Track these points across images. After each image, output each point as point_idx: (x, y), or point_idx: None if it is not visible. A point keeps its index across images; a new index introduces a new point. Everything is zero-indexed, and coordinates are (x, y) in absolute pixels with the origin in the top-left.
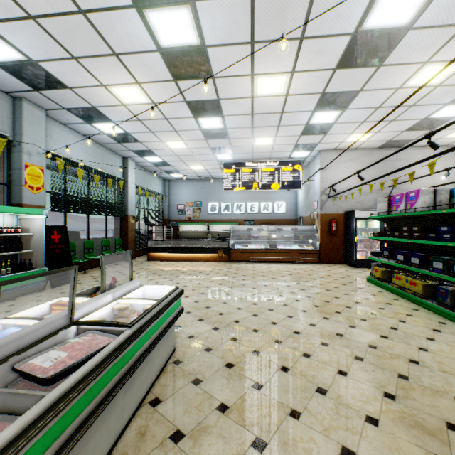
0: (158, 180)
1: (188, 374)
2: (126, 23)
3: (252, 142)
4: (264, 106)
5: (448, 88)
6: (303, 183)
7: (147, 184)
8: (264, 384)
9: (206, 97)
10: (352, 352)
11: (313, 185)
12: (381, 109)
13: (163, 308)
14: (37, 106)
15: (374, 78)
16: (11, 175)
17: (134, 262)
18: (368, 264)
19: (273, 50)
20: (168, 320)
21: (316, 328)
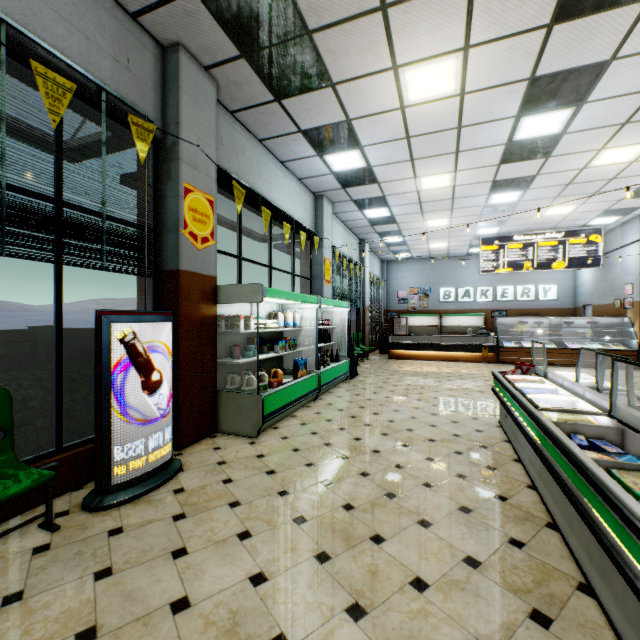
0: (378, 263)
1: None
2: (494, 128)
3: (542, 212)
4: (591, 175)
5: None
6: None
7: (371, 268)
8: None
9: (522, 174)
10: None
11: (622, 261)
12: None
13: None
14: (328, 201)
15: None
16: (312, 271)
17: (376, 360)
18: None
19: None
20: None
21: None
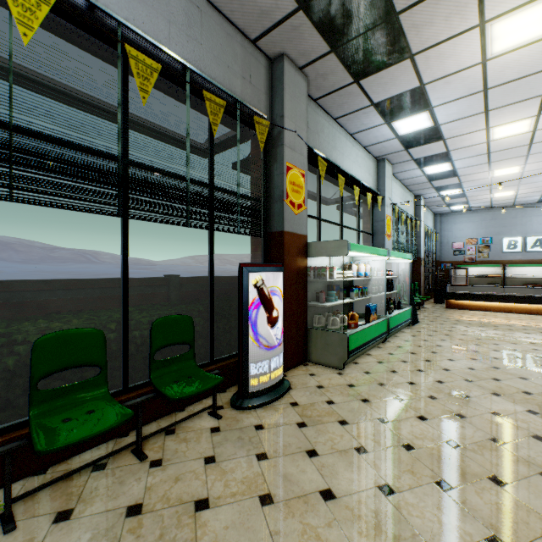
0: (430, 216)
1: None
2: None
3: None
4: None
5: None
6: None
7: (425, 222)
8: None
9: None
10: None
11: None
12: None
13: None
14: (388, 163)
15: None
16: (374, 227)
17: (433, 309)
18: None
19: None
20: None
21: None
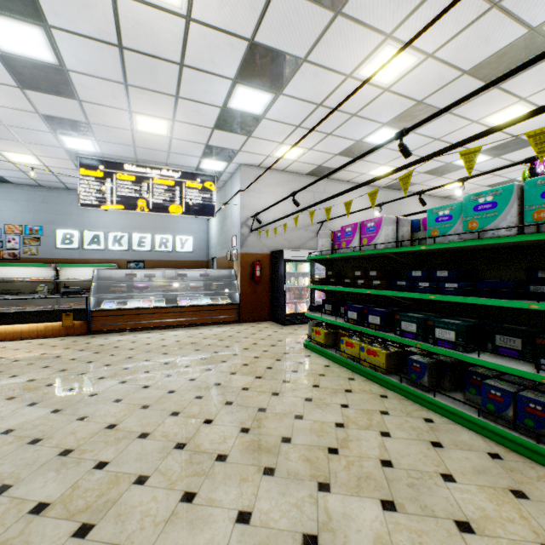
0: None
1: None
2: None
3: (132, 122)
4: (143, 31)
5: (393, 98)
6: (218, 210)
7: None
8: None
9: None
10: None
11: (231, 213)
12: (322, 110)
13: None
14: None
15: (326, 39)
16: None
17: None
18: (299, 320)
19: None
20: None
21: (255, 529)
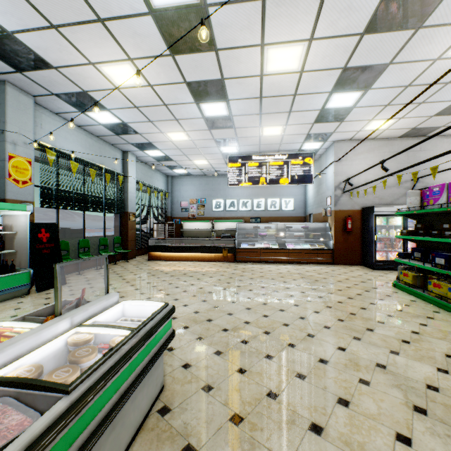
0: (161, 177)
1: (176, 435)
2: None
3: (260, 132)
4: (274, 86)
5: None
6: (314, 177)
7: (149, 180)
8: None
9: (208, 76)
10: (407, 399)
11: (326, 179)
12: (410, 89)
13: (139, 343)
14: (23, 91)
15: (409, 46)
16: None
17: (133, 262)
18: (389, 266)
19: (288, 9)
20: (148, 356)
21: (347, 354)
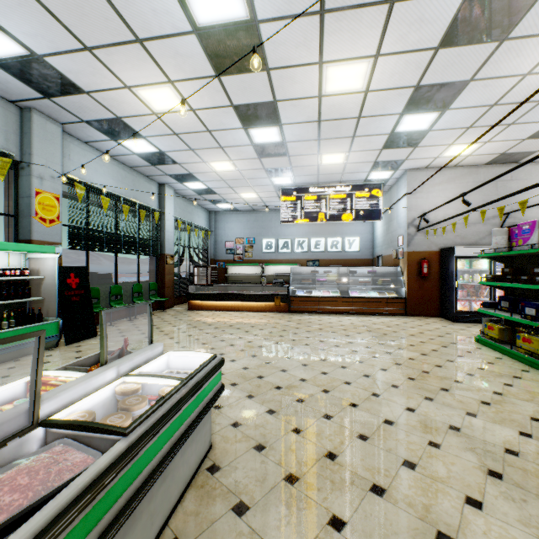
0: (203, 212)
1: (227, 492)
2: None
3: (318, 160)
4: (335, 108)
5: None
6: (383, 212)
7: (189, 217)
8: (347, 519)
9: (259, 98)
10: (481, 462)
11: (397, 214)
12: (497, 108)
13: (189, 393)
14: (50, 119)
15: (492, 60)
16: (19, 205)
17: (171, 312)
18: (473, 318)
19: (350, 23)
20: (198, 409)
21: (417, 415)
